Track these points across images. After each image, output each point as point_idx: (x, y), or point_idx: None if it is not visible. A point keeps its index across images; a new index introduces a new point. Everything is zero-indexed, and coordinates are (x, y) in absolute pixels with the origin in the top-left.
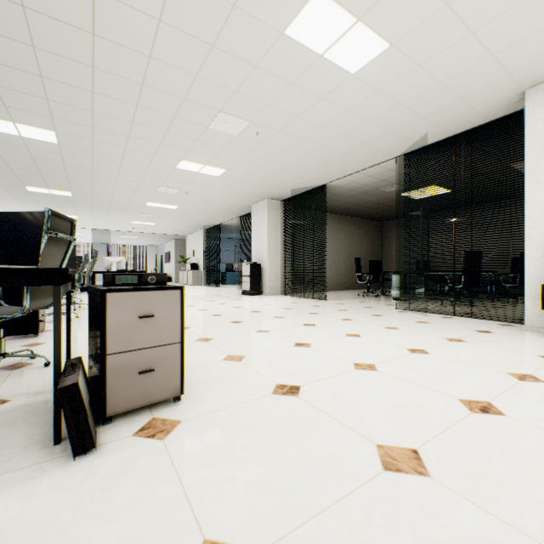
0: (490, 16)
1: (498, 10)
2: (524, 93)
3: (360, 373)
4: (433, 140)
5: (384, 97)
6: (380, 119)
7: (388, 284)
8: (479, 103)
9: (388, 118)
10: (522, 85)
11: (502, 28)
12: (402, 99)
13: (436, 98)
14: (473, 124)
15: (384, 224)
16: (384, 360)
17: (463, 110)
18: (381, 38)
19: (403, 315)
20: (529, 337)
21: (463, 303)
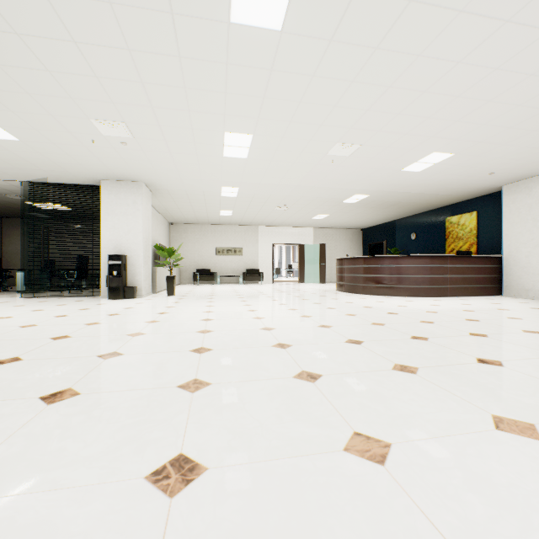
0: (76, 154)
1: (80, 154)
2: (101, 180)
3: (4, 319)
4: (53, 181)
5: (14, 154)
6: (9, 161)
7: (11, 281)
8: (80, 176)
9: (16, 162)
10: (99, 178)
11: (83, 159)
12: (28, 159)
13: (53, 166)
14: (78, 183)
15: (5, 221)
16: (18, 315)
17: (71, 176)
18: (14, 136)
19: (29, 300)
20: (101, 300)
21: (79, 290)
